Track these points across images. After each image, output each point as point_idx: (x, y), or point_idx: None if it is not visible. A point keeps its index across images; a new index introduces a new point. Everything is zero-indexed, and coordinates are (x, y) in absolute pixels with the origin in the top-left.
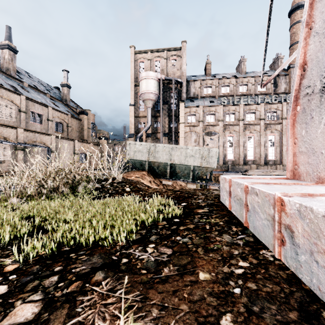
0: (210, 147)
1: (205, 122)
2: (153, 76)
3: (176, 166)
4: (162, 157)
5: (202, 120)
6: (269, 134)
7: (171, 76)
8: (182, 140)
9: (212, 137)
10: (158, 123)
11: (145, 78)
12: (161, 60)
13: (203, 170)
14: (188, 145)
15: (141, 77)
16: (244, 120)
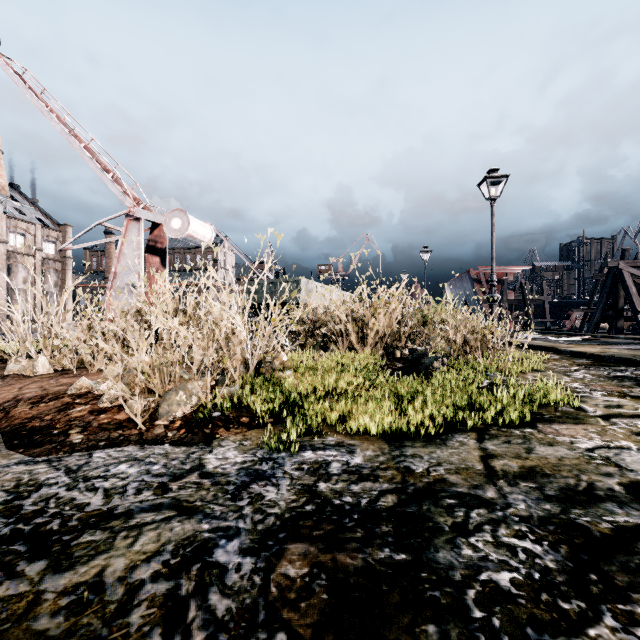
0: None
1: None
2: None
3: None
4: None
5: None
6: None
7: None
8: None
9: None
10: None
11: None
12: None
13: None
14: None
15: None
16: None
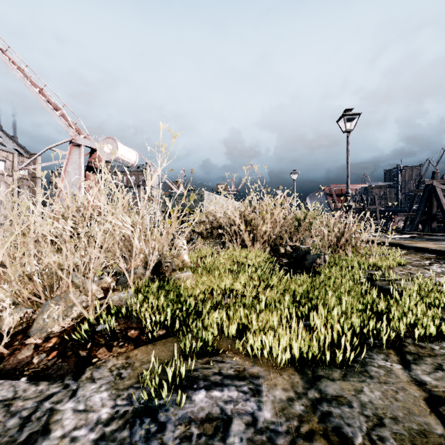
0: None
1: None
2: None
3: None
4: None
5: None
6: None
7: None
8: None
9: None
10: None
11: None
12: None
13: None
14: None
15: None
16: None
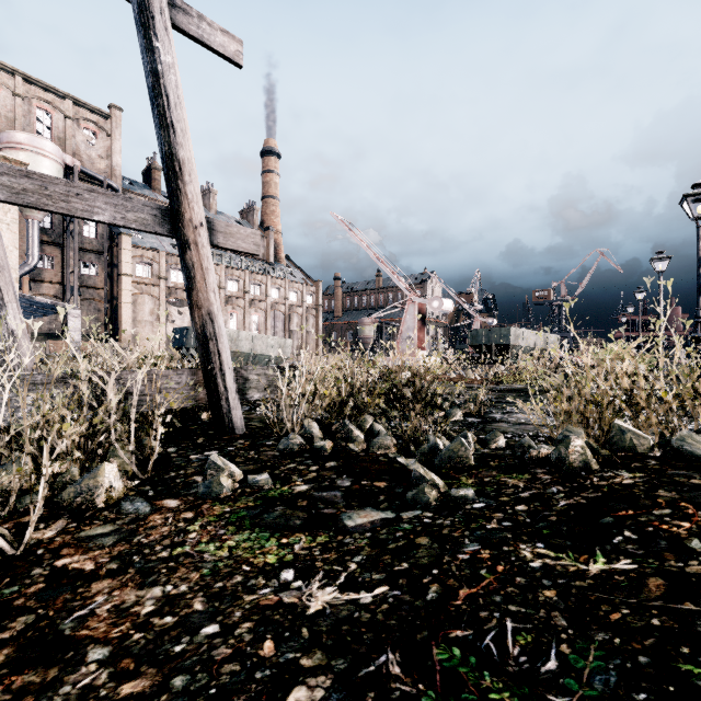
0: (178, 325)
1: (170, 281)
2: (55, 154)
3: (257, 357)
4: (245, 346)
5: (167, 277)
6: (254, 314)
7: (86, 164)
8: (127, 308)
9: (181, 309)
10: (46, 259)
11: (34, 150)
12: (56, 114)
13: (279, 361)
14: (138, 320)
15: (19, 142)
16: (225, 289)
